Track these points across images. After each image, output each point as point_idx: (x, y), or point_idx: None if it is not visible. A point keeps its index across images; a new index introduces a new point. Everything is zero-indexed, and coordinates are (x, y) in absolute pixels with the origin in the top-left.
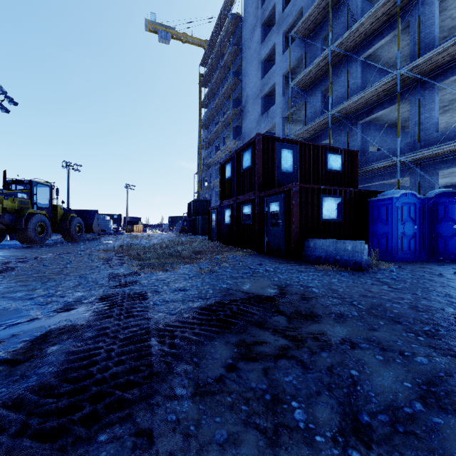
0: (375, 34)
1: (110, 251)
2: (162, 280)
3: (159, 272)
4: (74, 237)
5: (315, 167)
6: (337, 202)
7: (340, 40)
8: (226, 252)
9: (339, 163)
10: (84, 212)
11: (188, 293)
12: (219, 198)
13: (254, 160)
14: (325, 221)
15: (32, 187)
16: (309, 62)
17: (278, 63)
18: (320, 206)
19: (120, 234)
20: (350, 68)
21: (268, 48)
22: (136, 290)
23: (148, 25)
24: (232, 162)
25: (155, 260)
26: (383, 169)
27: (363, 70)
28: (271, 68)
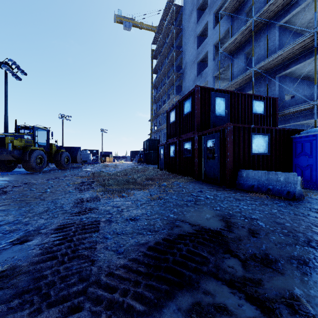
0: (292, 4)
1: (84, 177)
2: (117, 207)
3: (116, 198)
4: (63, 166)
5: (243, 111)
6: (265, 139)
7: (262, 11)
8: (172, 179)
9: (262, 108)
10: (71, 148)
11: (138, 223)
12: (165, 138)
13: (193, 107)
14: (254, 155)
15: (34, 131)
16: (234, 32)
17: (210, 36)
18: (251, 142)
19: (96, 163)
20: (269, 34)
21: (202, 26)
22: (92, 218)
23: (116, 18)
24: (176, 110)
25: (115, 186)
26: (299, 112)
27: (280, 35)
28: (204, 40)
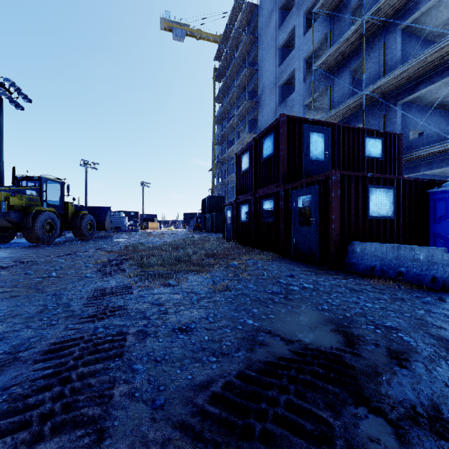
0: None
1: (113, 253)
2: (158, 304)
3: (158, 288)
4: (85, 235)
5: (351, 154)
6: (388, 195)
7: (377, 6)
8: (245, 255)
9: (379, 149)
10: (97, 209)
11: (192, 338)
12: (233, 194)
13: (277, 147)
14: (372, 219)
15: (41, 183)
16: (335, 40)
17: (298, 46)
18: (367, 199)
19: (134, 231)
20: (386, 41)
21: (287, 32)
22: (113, 328)
23: (163, 23)
24: (250, 152)
25: (159, 266)
26: (433, 156)
27: (403, 43)
28: (290, 53)
